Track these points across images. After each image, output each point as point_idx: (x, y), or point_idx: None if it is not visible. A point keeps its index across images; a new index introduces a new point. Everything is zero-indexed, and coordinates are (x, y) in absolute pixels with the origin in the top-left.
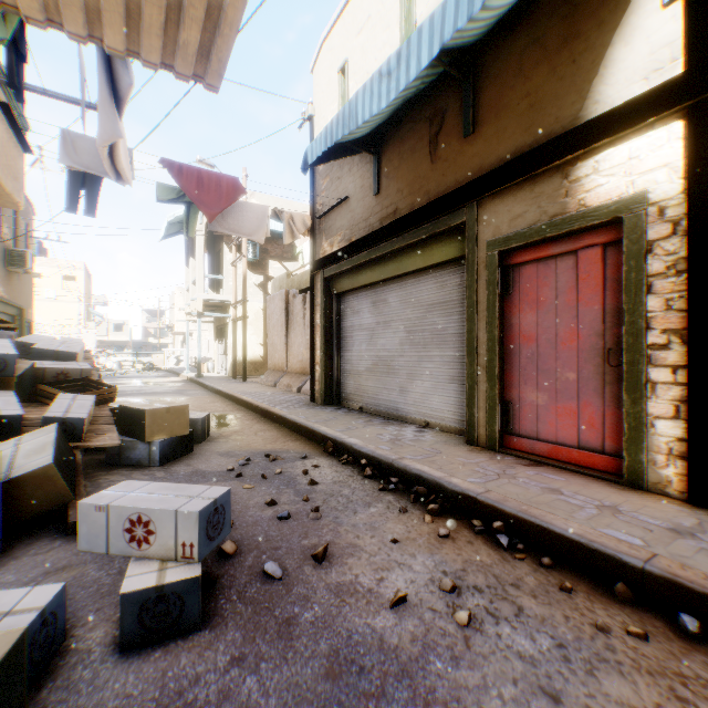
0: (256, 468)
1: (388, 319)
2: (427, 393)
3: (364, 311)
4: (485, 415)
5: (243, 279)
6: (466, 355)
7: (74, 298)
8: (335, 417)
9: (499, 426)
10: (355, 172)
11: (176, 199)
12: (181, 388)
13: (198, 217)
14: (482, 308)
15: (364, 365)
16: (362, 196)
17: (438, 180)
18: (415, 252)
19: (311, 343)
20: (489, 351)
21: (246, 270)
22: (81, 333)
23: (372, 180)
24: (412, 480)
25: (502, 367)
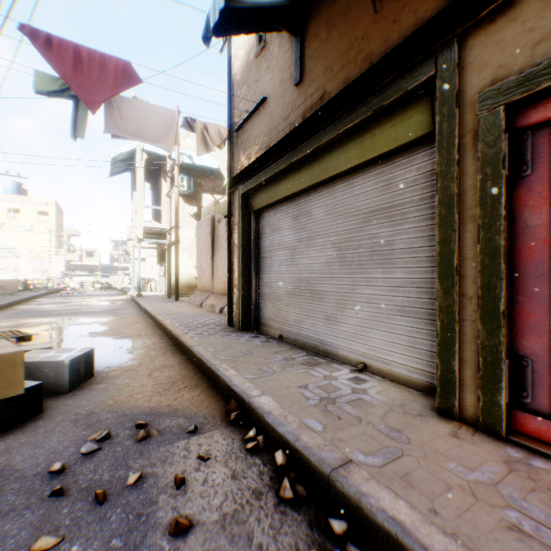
0: (104, 462)
1: (312, 234)
2: (364, 326)
3: (284, 227)
4: (473, 374)
5: (175, 207)
6: (436, 278)
7: (47, 229)
8: (250, 351)
9: (505, 397)
10: (274, 67)
11: (61, 93)
12: (117, 307)
13: (138, 154)
14: (468, 203)
15: (284, 288)
16: (281, 92)
17: (386, 34)
18: (348, 145)
19: (229, 264)
20: (484, 271)
21: (177, 199)
22: (51, 258)
23: (293, 70)
24: (375, 537)
25: (508, 299)
